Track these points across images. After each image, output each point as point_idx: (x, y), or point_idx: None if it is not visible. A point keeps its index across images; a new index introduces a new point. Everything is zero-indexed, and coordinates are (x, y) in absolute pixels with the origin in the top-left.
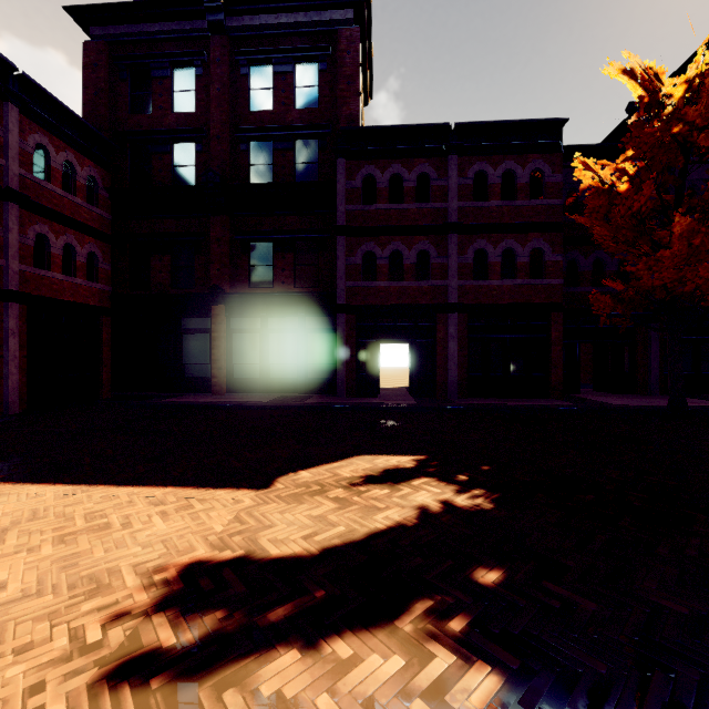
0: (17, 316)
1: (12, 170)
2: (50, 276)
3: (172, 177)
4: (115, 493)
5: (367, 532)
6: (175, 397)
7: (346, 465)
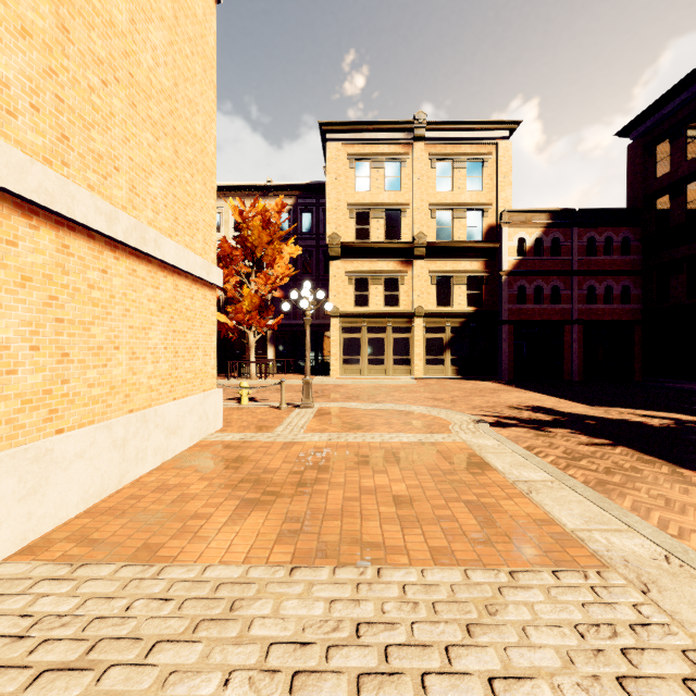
0: (576, 331)
1: (574, 259)
2: (595, 307)
3: (685, 213)
4: (553, 399)
5: (589, 415)
6: (679, 383)
7: (651, 412)
